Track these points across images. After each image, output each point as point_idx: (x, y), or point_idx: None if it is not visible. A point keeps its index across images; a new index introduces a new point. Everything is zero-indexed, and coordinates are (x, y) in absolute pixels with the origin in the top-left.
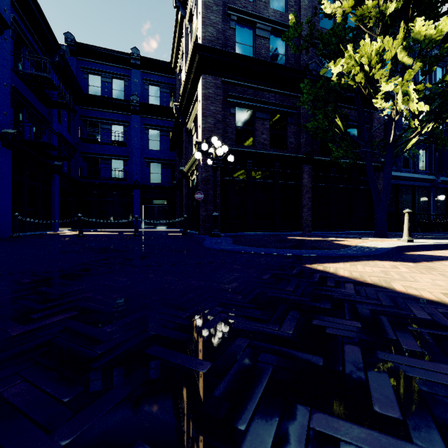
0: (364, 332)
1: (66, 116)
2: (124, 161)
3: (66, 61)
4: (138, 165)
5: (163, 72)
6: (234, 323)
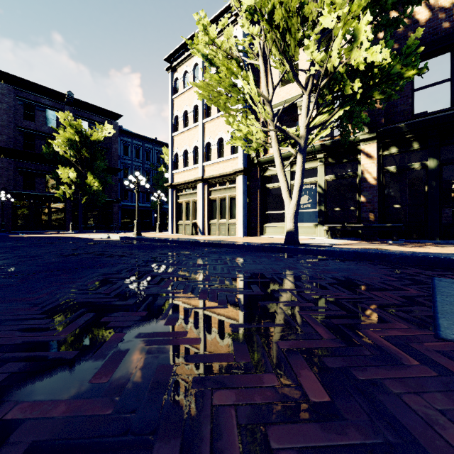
0: None
1: None
2: None
3: None
4: None
5: None
6: None
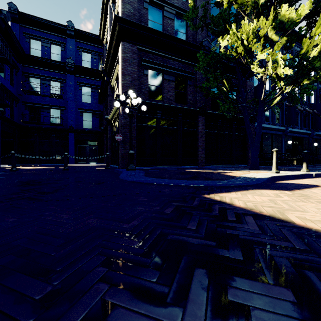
0: (307, 318)
1: (9, 71)
2: (61, 110)
3: (8, 24)
4: (73, 114)
5: (93, 42)
6: (112, 307)
